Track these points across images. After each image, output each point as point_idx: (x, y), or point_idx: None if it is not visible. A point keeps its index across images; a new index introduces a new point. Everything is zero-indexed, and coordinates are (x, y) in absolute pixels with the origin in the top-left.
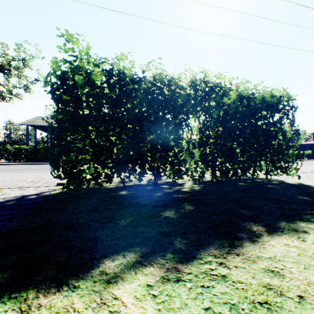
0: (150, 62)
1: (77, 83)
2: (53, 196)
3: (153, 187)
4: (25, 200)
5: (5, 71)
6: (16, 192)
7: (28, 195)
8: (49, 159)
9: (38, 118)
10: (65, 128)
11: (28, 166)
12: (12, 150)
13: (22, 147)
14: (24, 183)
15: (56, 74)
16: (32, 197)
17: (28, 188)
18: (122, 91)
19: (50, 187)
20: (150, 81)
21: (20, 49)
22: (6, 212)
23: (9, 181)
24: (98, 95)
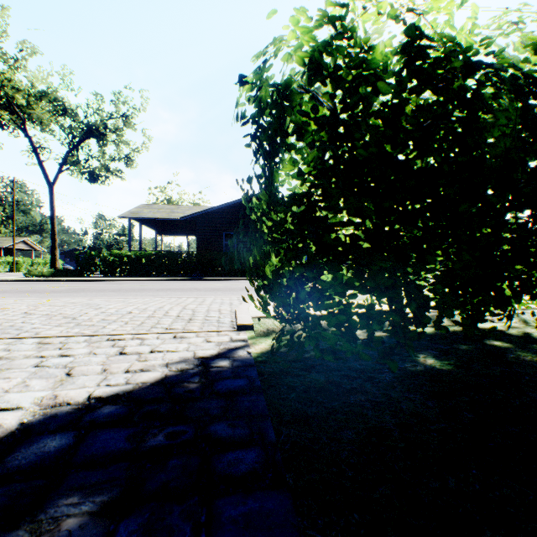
0: (500, 16)
1: (367, 65)
2: (266, 362)
3: (477, 346)
4: (221, 377)
5: (99, 136)
6: (175, 346)
7: (206, 355)
8: (263, 274)
9: (143, 207)
10: (309, 196)
11: (137, 283)
12: (109, 259)
13: (124, 253)
14: (170, 322)
15: (300, 52)
16: (224, 365)
17: (187, 335)
18: (451, 89)
19: (227, 333)
20: (525, 58)
21: (119, 101)
22: (223, 429)
23: (140, 316)
24: (390, 107)
